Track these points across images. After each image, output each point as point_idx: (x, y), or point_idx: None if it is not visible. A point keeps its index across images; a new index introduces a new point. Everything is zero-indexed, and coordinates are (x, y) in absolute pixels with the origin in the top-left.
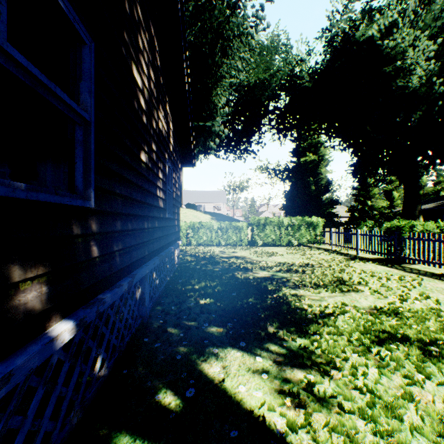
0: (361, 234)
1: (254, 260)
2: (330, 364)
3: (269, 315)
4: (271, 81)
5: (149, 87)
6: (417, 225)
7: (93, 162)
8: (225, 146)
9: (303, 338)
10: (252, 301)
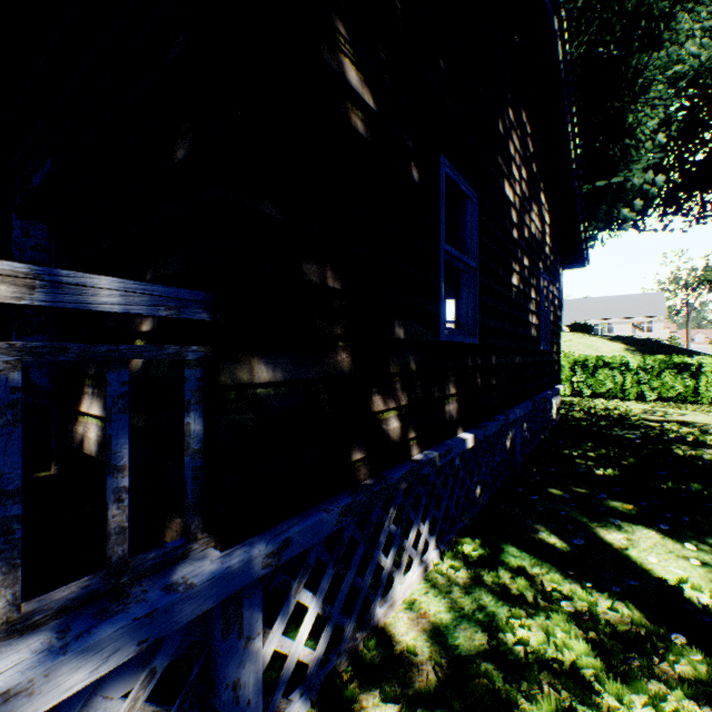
0: None
1: None
2: None
3: None
4: None
5: (519, 191)
6: None
7: (478, 303)
8: (660, 205)
9: None
10: (697, 487)
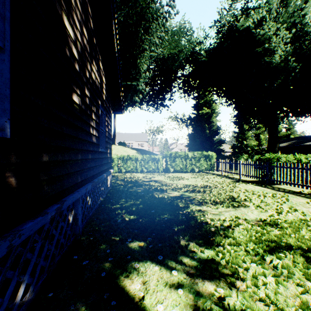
0: (243, 163)
1: (167, 183)
2: (234, 274)
3: (181, 229)
4: (179, 55)
5: (82, 41)
6: (282, 157)
7: (8, 91)
8: (147, 101)
9: (209, 250)
10: (167, 217)
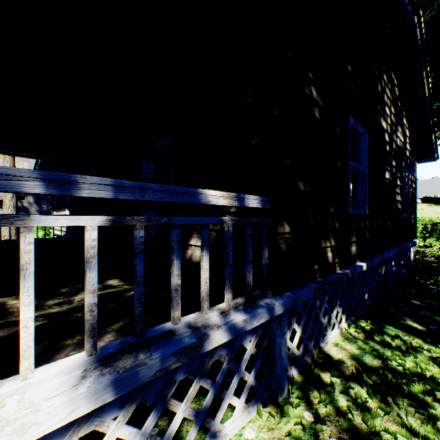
0: None
1: None
2: None
3: None
4: None
5: (389, 121)
6: None
7: (367, 192)
8: None
9: None
10: None
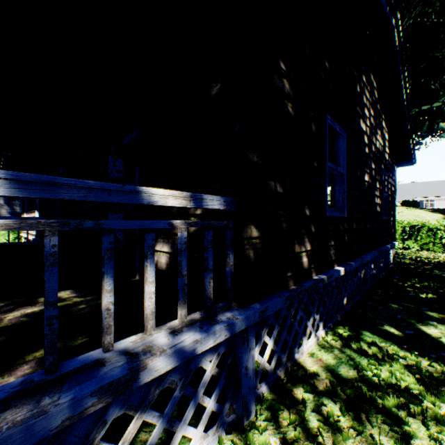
0: None
1: None
2: None
3: None
4: None
5: (369, 123)
6: None
7: (345, 194)
8: None
9: None
10: None
